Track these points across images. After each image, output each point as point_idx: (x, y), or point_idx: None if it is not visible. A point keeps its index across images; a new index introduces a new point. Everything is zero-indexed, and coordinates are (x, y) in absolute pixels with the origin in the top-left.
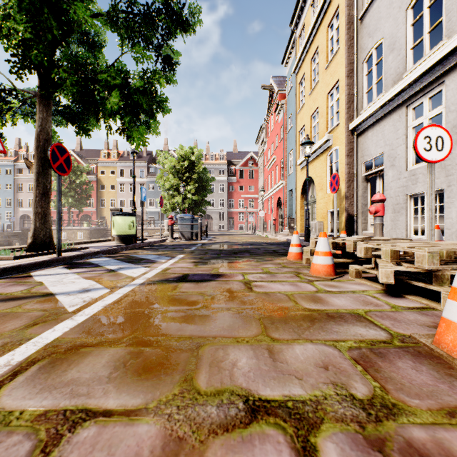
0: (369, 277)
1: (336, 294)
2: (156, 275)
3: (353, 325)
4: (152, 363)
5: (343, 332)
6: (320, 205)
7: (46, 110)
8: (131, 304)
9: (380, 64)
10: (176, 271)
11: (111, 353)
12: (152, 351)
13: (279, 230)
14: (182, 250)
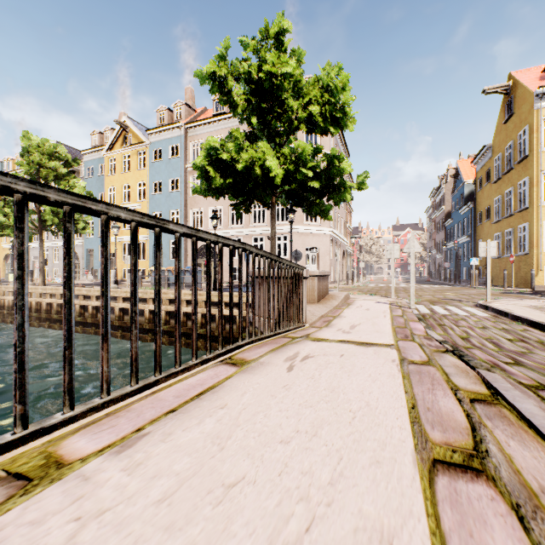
0: None
1: None
2: None
3: None
4: None
5: None
6: None
7: None
8: None
9: None
10: None
11: None
12: None
13: None
14: None
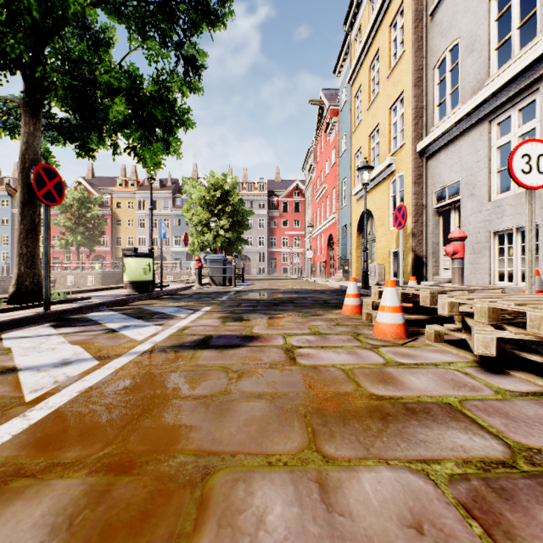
0: (452, 340)
1: (413, 369)
2: (169, 337)
3: (447, 428)
4: (120, 516)
5: (434, 442)
6: (381, 244)
7: (34, 122)
8: (121, 387)
9: (455, 71)
10: (196, 332)
11: (58, 493)
12: (127, 487)
13: (330, 275)
14: (210, 300)
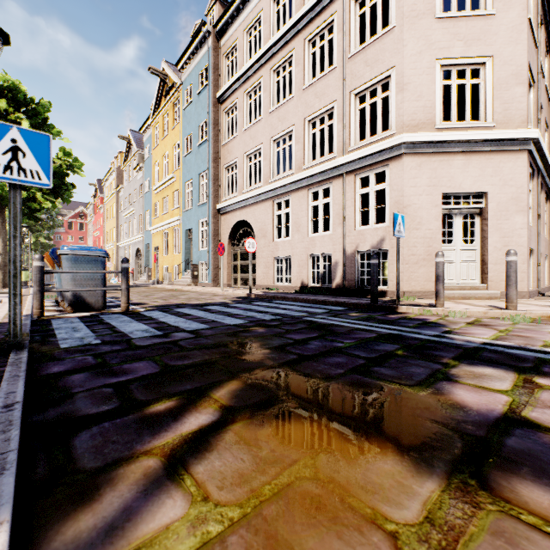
0: None
1: None
2: None
3: None
4: None
5: None
6: (112, 267)
7: None
8: None
9: None
10: None
11: None
12: None
13: None
14: None
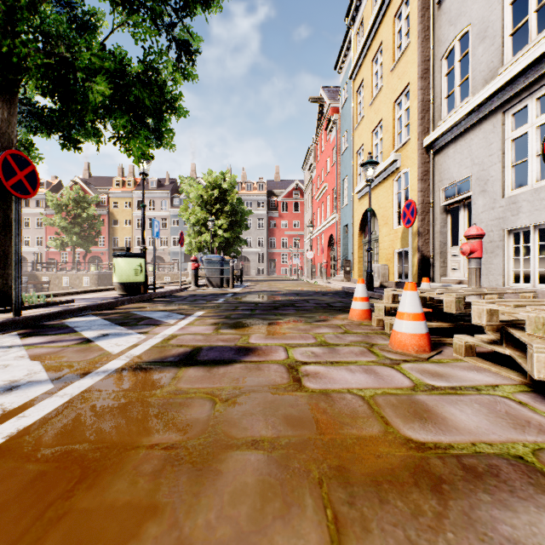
0: (483, 353)
1: (451, 396)
2: (150, 349)
3: (538, 510)
4: None
5: (530, 543)
6: (385, 243)
7: (8, 107)
8: (68, 428)
9: (463, 62)
10: (183, 342)
11: None
12: None
13: (331, 276)
14: (205, 303)
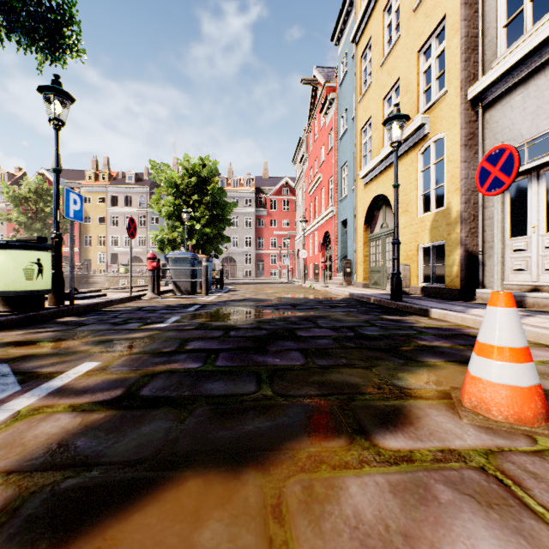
0: None
1: None
2: None
3: None
4: None
5: None
6: (404, 237)
7: None
8: None
9: None
10: None
11: None
12: None
13: (326, 278)
14: (133, 329)
